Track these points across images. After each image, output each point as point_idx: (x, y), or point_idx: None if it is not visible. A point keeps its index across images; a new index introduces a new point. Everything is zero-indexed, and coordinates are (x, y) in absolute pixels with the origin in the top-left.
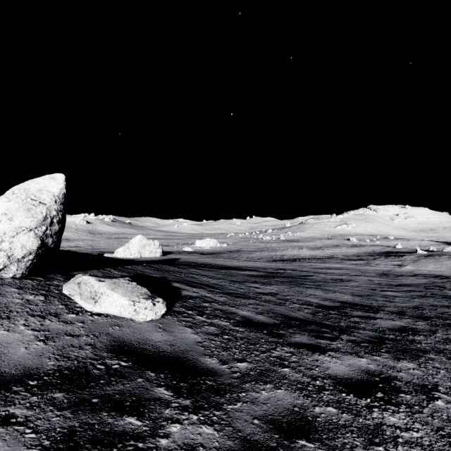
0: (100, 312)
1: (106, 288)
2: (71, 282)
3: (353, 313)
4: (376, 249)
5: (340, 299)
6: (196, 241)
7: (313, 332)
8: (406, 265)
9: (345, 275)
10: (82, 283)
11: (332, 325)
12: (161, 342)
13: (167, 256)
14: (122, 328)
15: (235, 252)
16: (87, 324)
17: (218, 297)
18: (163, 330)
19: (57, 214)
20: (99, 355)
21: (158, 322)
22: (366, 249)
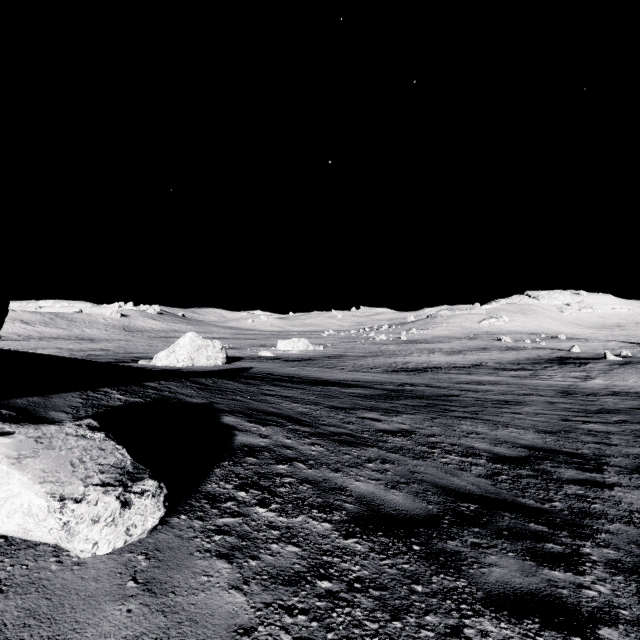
0: None
1: (1, 457)
2: None
3: (562, 474)
4: (543, 354)
5: (523, 441)
6: (278, 342)
7: (519, 541)
8: (595, 377)
9: (508, 393)
10: None
11: (543, 511)
12: None
13: (233, 363)
14: None
15: (335, 358)
16: None
17: (307, 447)
18: (142, 588)
19: None
20: None
21: (140, 548)
22: (527, 353)
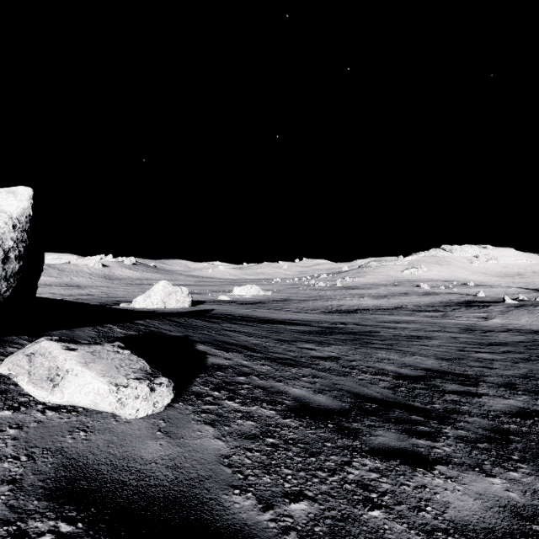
0: (61, 403)
1: (76, 362)
2: (20, 351)
3: (446, 387)
4: (454, 298)
5: (423, 365)
6: (234, 288)
7: (401, 424)
8: (494, 317)
9: (421, 330)
10: (38, 354)
11: (425, 409)
12: (156, 463)
13: (198, 306)
14: (92, 436)
15: (281, 302)
16: (27, 430)
17: (259, 366)
18: (165, 435)
19: (16, 246)
20: (20, 509)
21: (159, 417)
22: (441, 297)
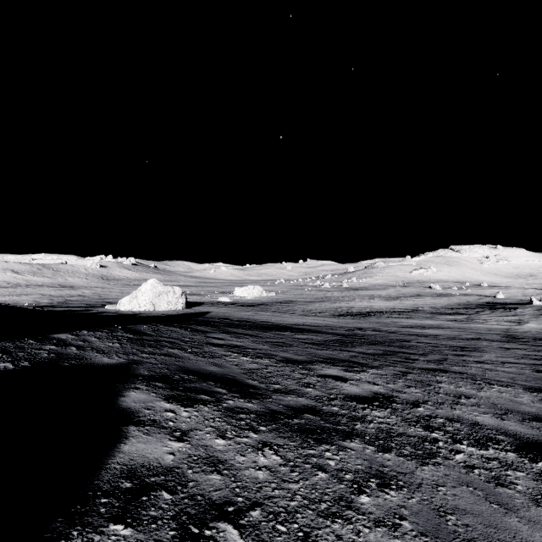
0: None
1: None
2: None
3: None
4: (472, 300)
5: (527, 408)
6: (235, 289)
7: None
8: (528, 321)
9: (457, 338)
10: None
11: None
12: None
13: (193, 308)
14: None
15: (286, 303)
16: None
17: (250, 456)
18: None
19: None
20: None
21: None
22: (457, 299)
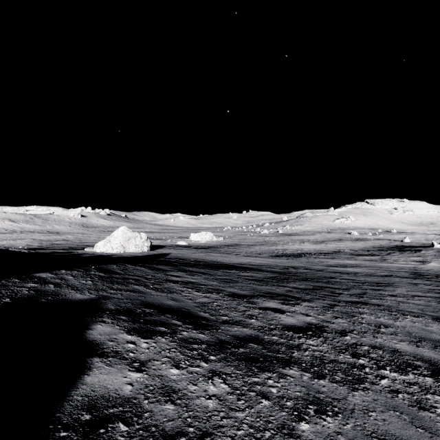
0: None
1: None
2: None
3: None
4: (384, 243)
5: (437, 336)
6: (191, 234)
7: None
8: (430, 261)
9: (373, 275)
10: None
11: None
12: None
13: (156, 250)
14: None
15: (232, 246)
16: None
17: (201, 385)
18: None
19: None
20: None
21: None
22: (372, 243)
